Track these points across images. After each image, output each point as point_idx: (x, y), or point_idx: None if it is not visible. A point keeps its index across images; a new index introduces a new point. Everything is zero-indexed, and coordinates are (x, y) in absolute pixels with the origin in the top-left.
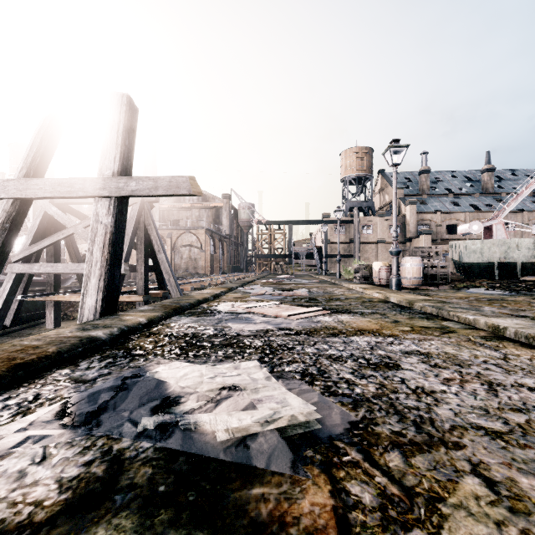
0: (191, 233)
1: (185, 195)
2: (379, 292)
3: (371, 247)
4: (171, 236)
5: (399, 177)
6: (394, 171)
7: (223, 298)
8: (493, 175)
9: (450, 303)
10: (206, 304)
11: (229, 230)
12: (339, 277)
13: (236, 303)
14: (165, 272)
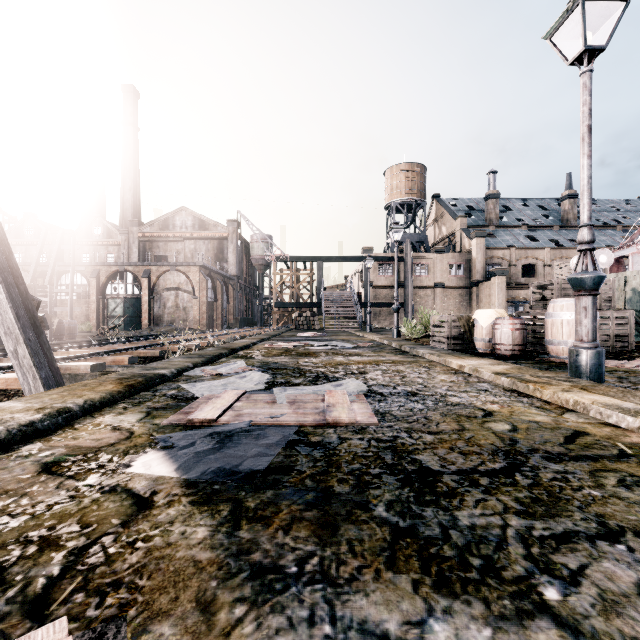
0: (179, 271)
1: None
2: (637, 414)
3: (426, 294)
4: (149, 274)
5: (458, 204)
6: (587, 71)
7: None
8: (576, 203)
9: None
10: None
11: (237, 269)
12: (398, 335)
13: None
14: (6, 333)
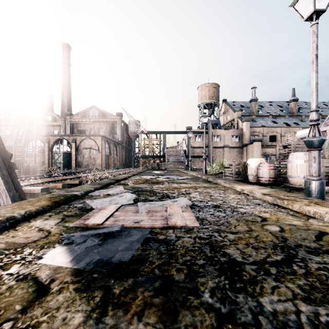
0: (91, 139)
1: None
2: None
3: (219, 150)
4: (75, 141)
5: (236, 104)
6: (315, 23)
7: None
8: (297, 103)
9: None
10: None
11: (121, 138)
12: (205, 172)
13: None
14: None
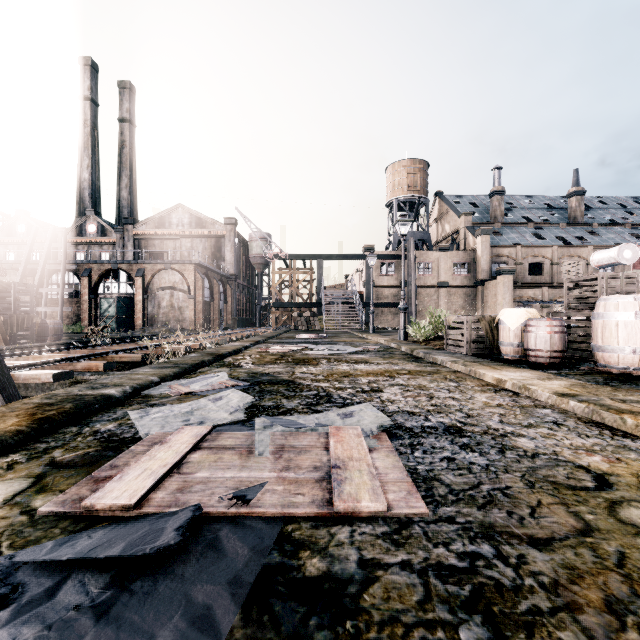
0: (174, 270)
1: None
2: None
3: (430, 293)
4: (143, 273)
5: (462, 201)
6: None
7: None
8: (583, 199)
9: None
10: None
11: (235, 268)
12: (405, 337)
13: None
14: None
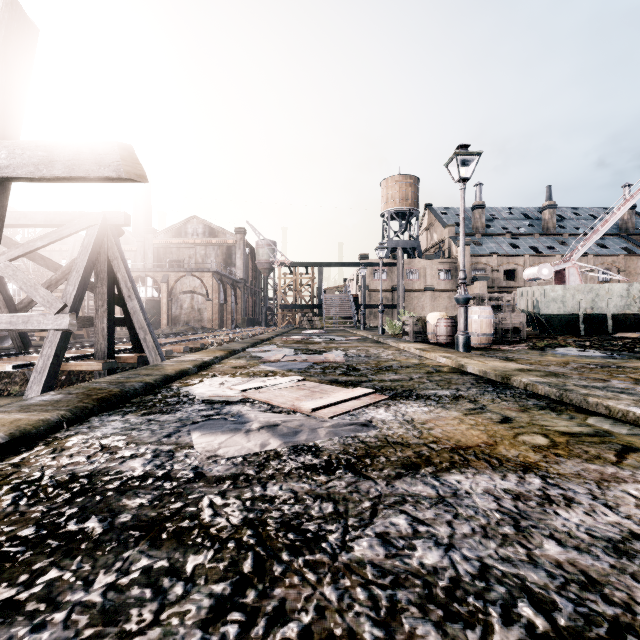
0: (194, 276)
1: (109, 178)
2: (446, 357)
3: (417, 296)
4: (168, 279)
5: (449, 213)
6: (462, 189)
7: (215, 369)
8: (555, 213)
9: (565, 376)
10: (179, 382)
11: (244, 273)
12: (382, 332)
13: (228, 381)
14: (139, 328)
